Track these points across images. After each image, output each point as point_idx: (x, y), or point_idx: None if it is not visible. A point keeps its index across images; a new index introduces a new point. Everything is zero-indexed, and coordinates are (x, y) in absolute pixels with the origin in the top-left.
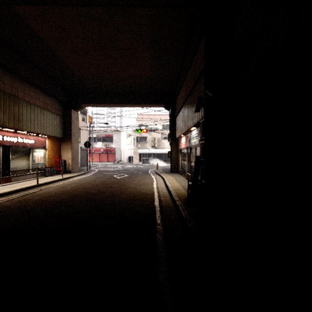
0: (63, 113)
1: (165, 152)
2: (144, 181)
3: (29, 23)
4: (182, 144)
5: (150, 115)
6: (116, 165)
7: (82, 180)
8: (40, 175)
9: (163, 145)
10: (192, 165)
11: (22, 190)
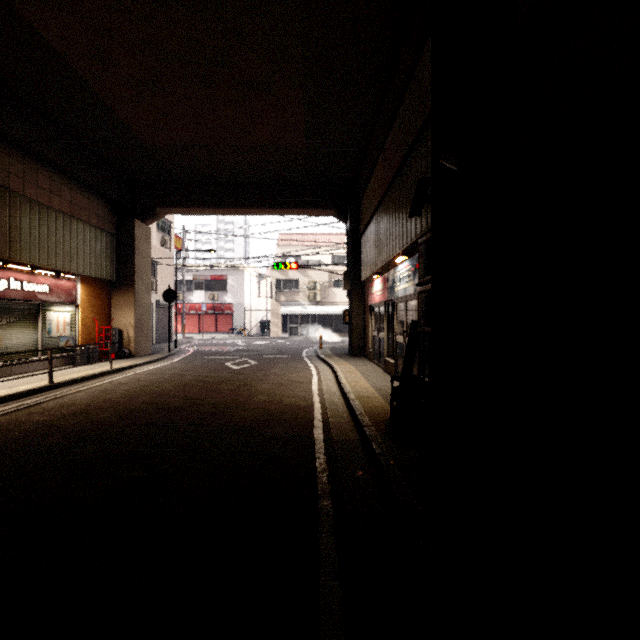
0: (115, 227)
1: (336, 312)
2: (291, 375)
3: (26, 14)
4: (375, 294)
5: (307, 234)
6: (234, 340)
7: (154, 373)
8: (62, 362)
9: (333, 297)
10: (398, 342)
11: (10, 400)
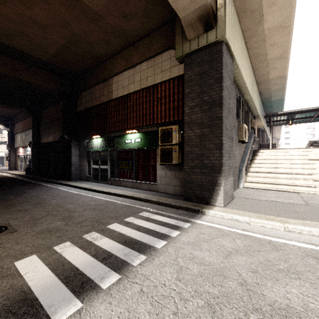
0: None
1: None
2: None
3: None
4: (20, 152)
5: None
6: None
7: None
8: None
9: None
10: (27, 164)
11: None
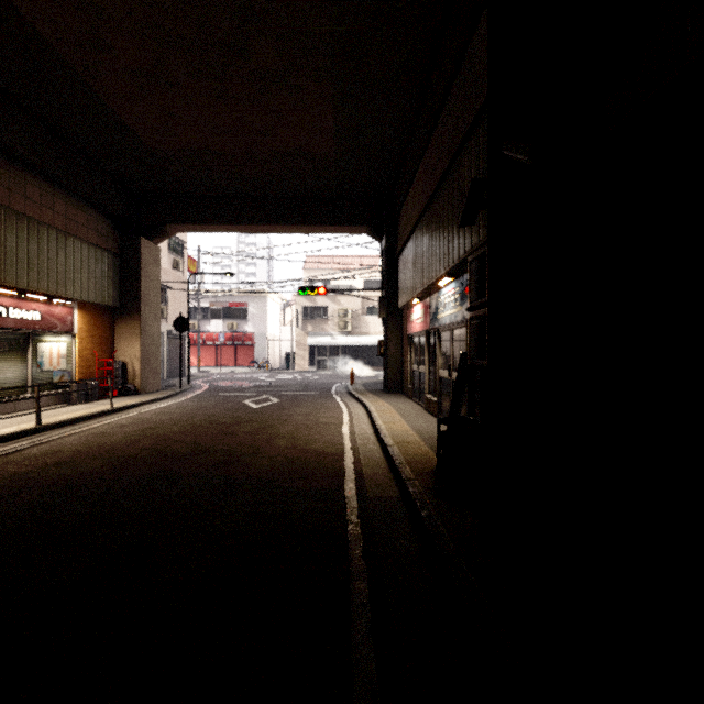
0: (119, 246)
1: (370, 343)
2: (318, 415)
3: None
4: (414, 322)
5: (337, 257)
6: (256, 374)
7: (161, 413)
8: (56, 400)
9: (366, 326)
10: (442, 377)
11: None
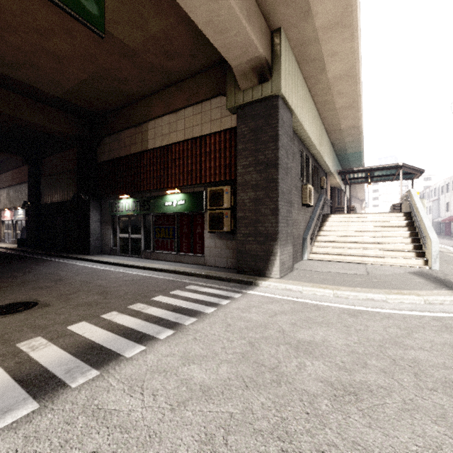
0: None
1: None
2: None
3: None
4: (6, 216)
5: None
6: None
7: None
8: None
9: None
10: (18, 233)
11: None
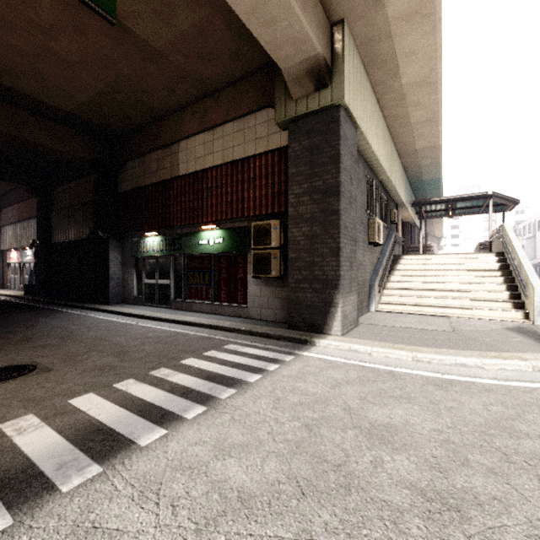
0: None
1: None
2: None
3: None
4: (13, 258)
5: None
6: None
7: None
8: None
9: None
10: (26, 278)
11: None
